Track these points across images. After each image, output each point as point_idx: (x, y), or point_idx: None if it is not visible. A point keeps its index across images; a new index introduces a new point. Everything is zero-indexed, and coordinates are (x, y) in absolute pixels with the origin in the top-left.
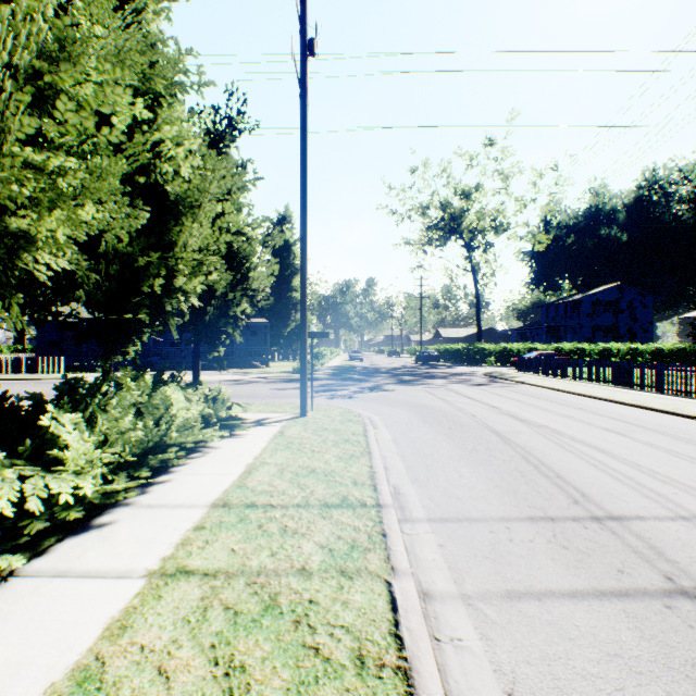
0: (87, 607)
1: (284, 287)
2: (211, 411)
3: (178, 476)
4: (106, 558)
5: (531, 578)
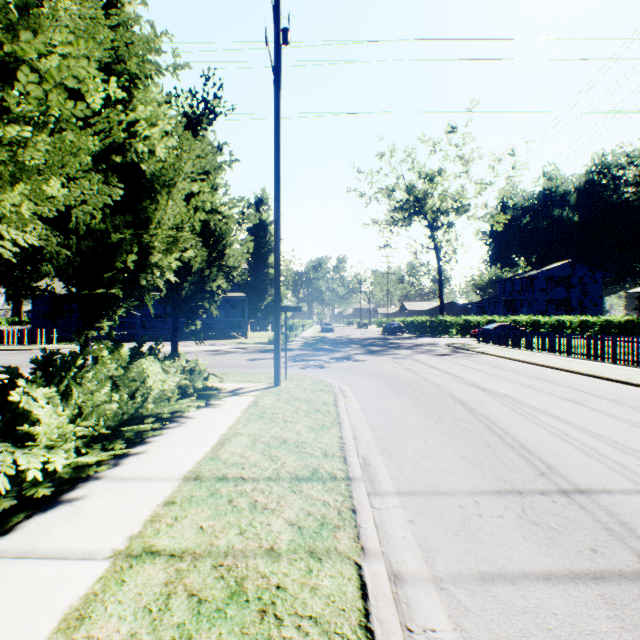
0: (46, 593)
1: (261, 264)
2: (188, 382)
3: (153, 447)
4: (72, 537)
5: (503, 558)
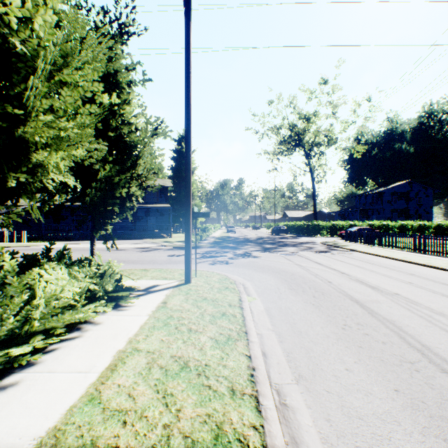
0: None
1: (183, 183)
2: (96, 286)
3: (30, 376)
4: None
5: None
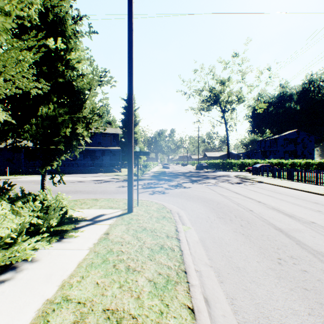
0: None
1: None
2: (39, 220)
3: None
4: None
5: None
